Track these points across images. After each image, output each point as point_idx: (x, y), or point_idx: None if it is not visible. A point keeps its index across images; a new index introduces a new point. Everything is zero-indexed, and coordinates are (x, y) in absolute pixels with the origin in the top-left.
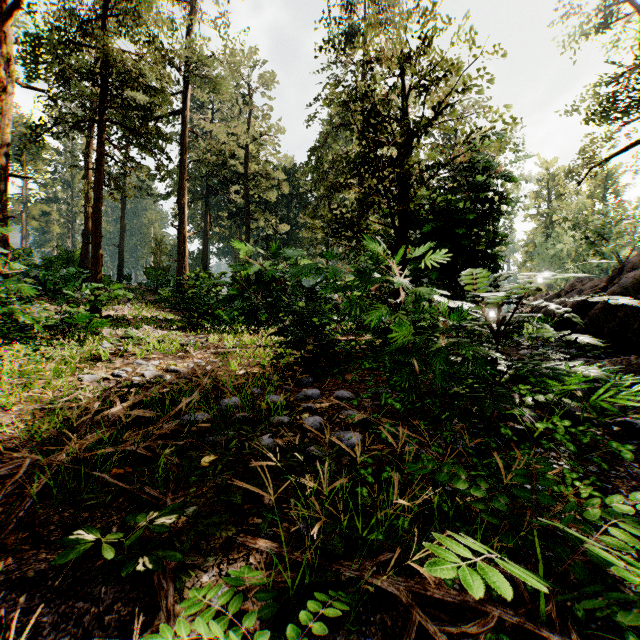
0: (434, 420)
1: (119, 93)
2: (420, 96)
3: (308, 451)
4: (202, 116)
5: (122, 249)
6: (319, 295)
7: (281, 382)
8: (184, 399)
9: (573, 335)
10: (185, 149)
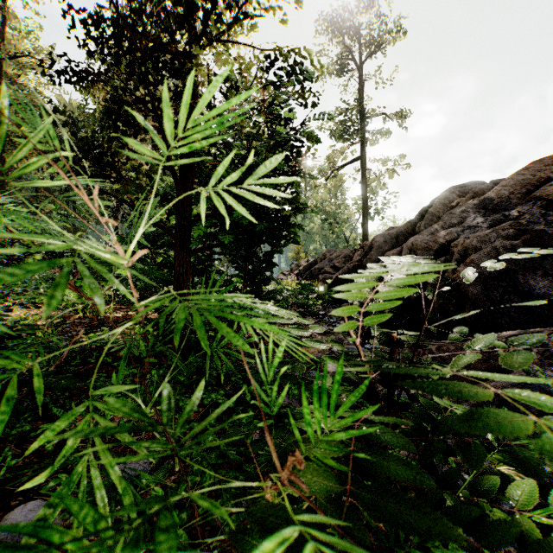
0: None
1: None
2: None
3: None
4: None
5: None
6: None
7: None
8: None
9: None
10: None
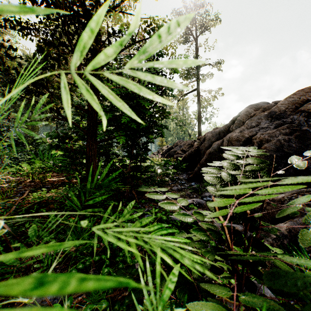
0: None
1: None
2: None
3: None
4: None
5: None
6: None
7: None
8: None
9: None
10: None
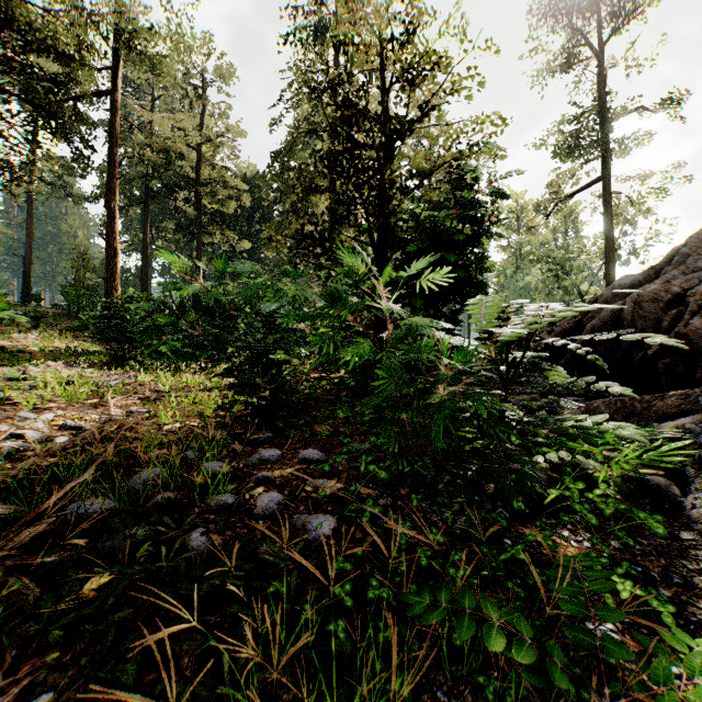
0: (426, 486)
1: (16, 53)
2: (403, 90)
3: (258, 554)
4: (139, 102)
5: (30, 261)
6: (280, 325)
7: (229, 440)
8: (56, 490)
9: (601, 383)
10: (116, 140)
